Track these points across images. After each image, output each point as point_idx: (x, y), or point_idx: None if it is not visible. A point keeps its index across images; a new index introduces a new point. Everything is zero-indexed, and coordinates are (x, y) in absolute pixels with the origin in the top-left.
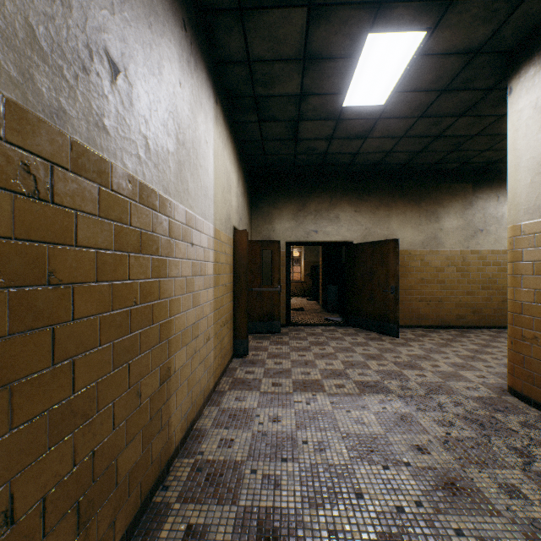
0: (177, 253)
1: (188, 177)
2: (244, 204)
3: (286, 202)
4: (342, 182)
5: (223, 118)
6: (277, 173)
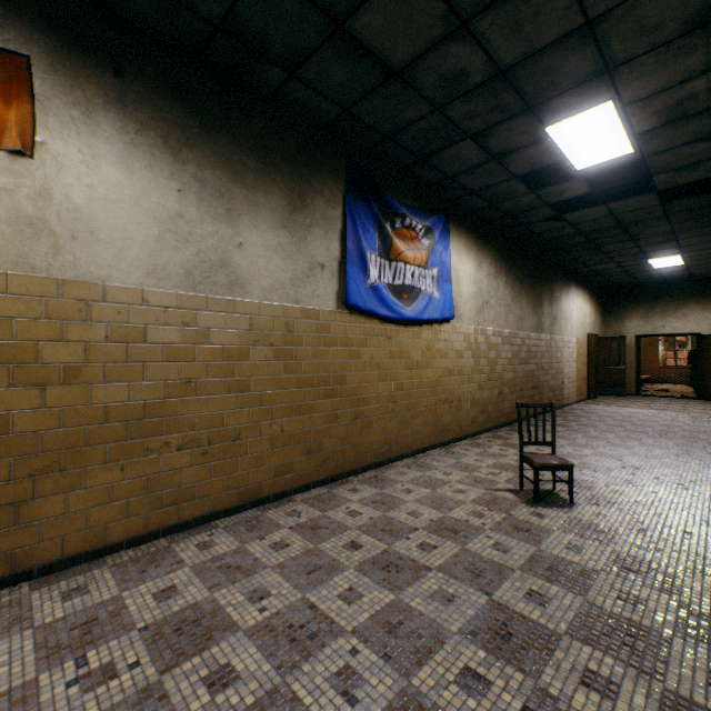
0: (564, 351)
1: (567, 327)
2: (596, 315)
3: (635, 307)
4: (689, 287)
5: (580, 289)
6: (626, 287)
